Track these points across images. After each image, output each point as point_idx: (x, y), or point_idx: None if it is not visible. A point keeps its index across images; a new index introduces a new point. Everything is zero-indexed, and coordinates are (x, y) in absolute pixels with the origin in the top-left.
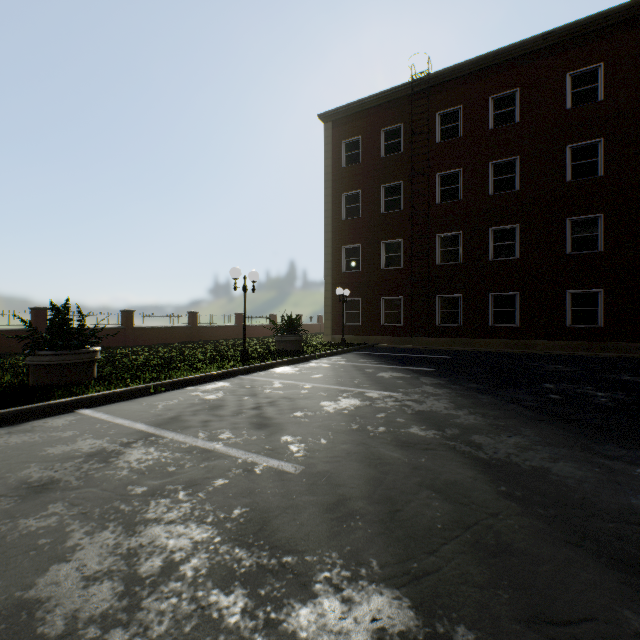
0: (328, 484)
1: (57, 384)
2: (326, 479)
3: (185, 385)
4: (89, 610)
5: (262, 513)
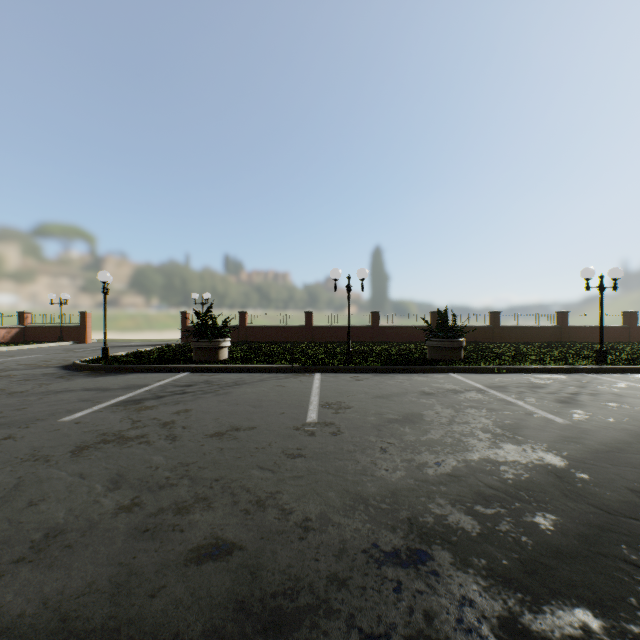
0: (578, 432)
1: (440, 359)
2: (580, 430)
3: (523, 372)
4: (437, 420)
5: (519, 426)
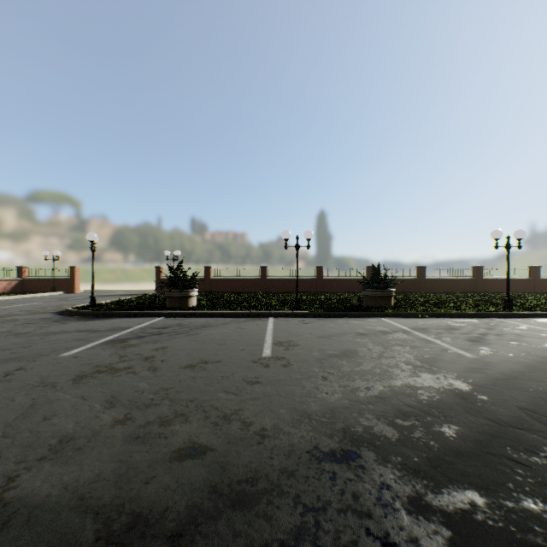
0: (483, 364)
1: (373, 306)
2: (484, 363)
3: (442, 317)
4: (369, 355)
5: (436, 359)
